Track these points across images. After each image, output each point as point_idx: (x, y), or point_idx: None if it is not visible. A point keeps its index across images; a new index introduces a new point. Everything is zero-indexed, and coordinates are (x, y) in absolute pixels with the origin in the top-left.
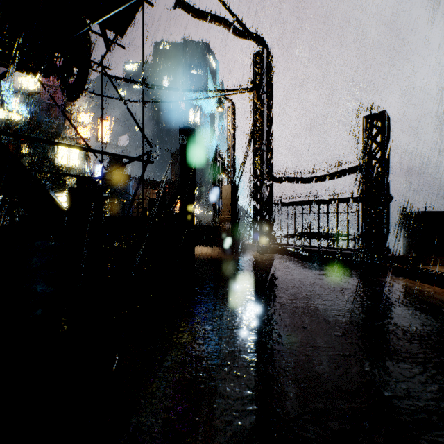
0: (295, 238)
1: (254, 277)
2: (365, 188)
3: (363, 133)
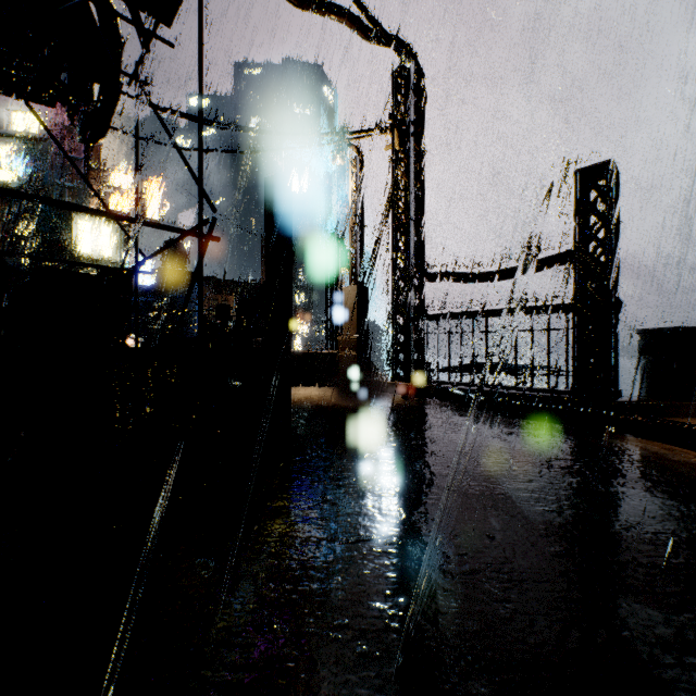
0: (461, 372)
1: (396, 439)
2: (578, 289)
3: (576, 198)
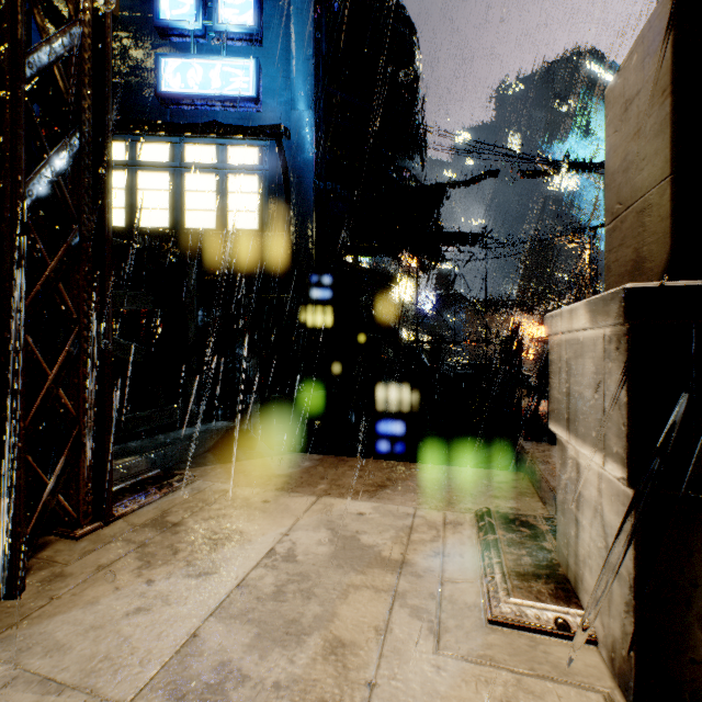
0: None
1: None
2: None
3: None
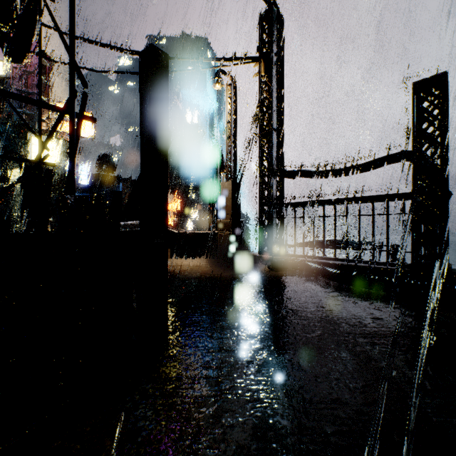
0: (314, 248)
1: (272, 317)
2: (416, 180)
3: (414, 105)
